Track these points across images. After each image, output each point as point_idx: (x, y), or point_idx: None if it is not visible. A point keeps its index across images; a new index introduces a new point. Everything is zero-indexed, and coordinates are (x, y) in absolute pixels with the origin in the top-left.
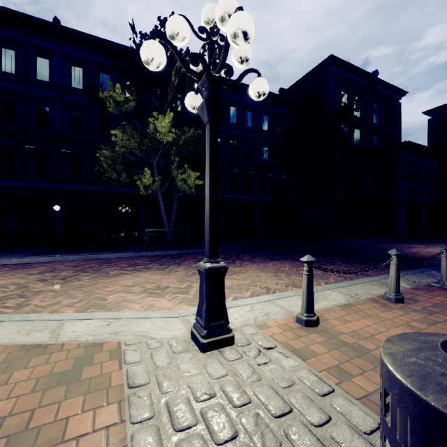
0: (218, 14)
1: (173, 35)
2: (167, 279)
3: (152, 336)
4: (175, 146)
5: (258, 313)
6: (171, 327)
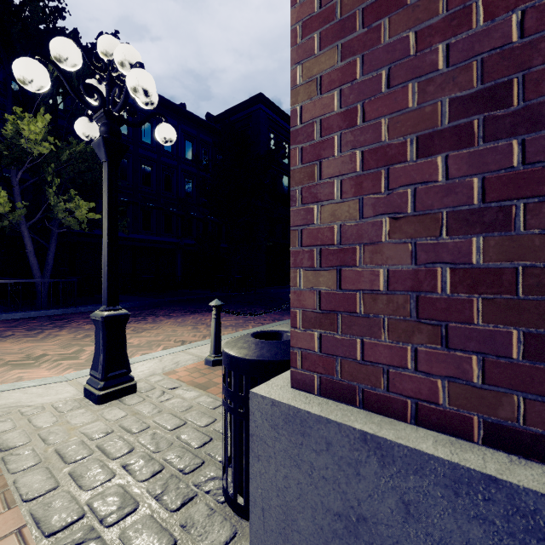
0: (117, 57)
1: (60, 59)
2: (42, 346)
3: (28, 405)
4: (54, 161)
5: (167, 363)
6: (55, 391)
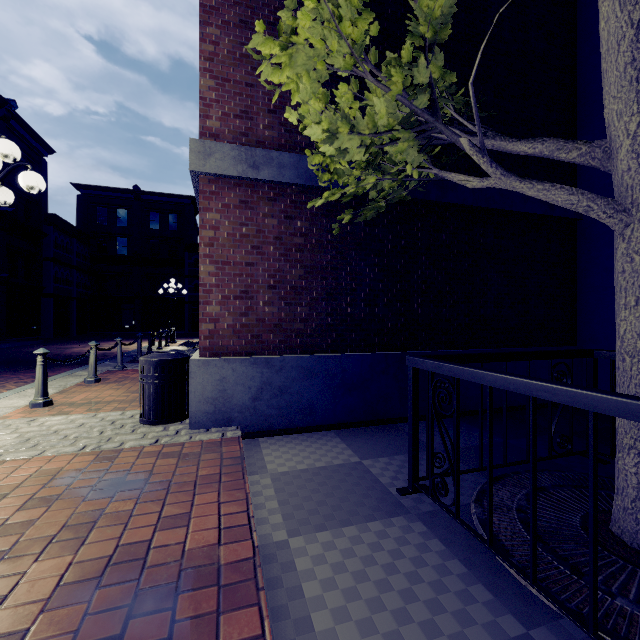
0: (3, 150)
1: None
2: None
3: None
4: None
5: None
6: None
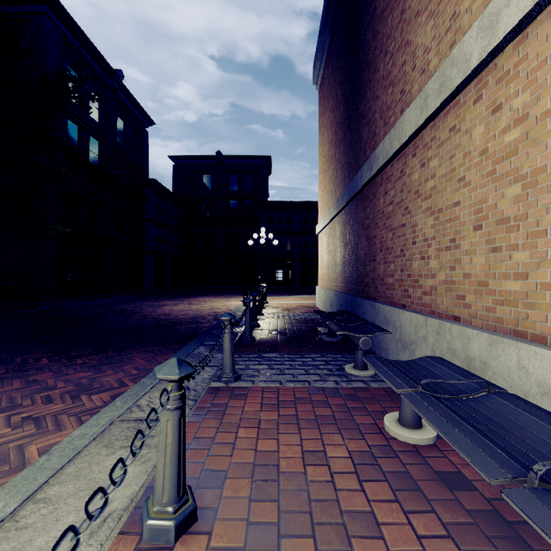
0: None
1: None
2: None
3: None
4: None
5: None
6: None
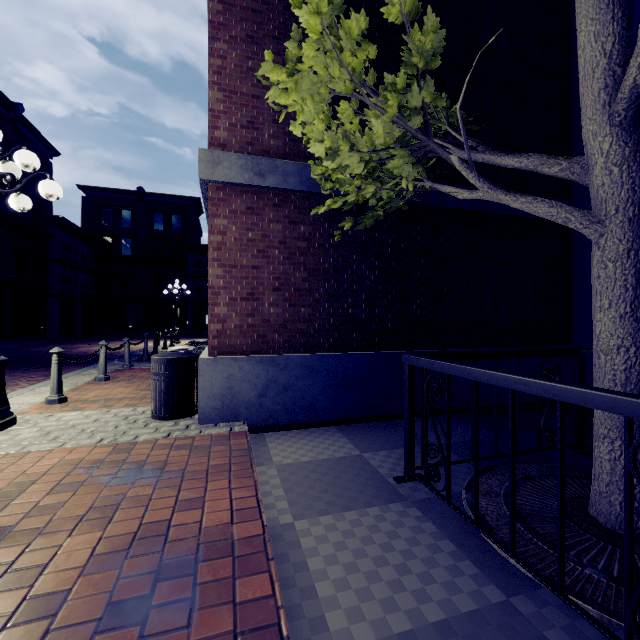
0: (24, 161)
1: None
2: None
3: None
4: None
5: None
6: None
